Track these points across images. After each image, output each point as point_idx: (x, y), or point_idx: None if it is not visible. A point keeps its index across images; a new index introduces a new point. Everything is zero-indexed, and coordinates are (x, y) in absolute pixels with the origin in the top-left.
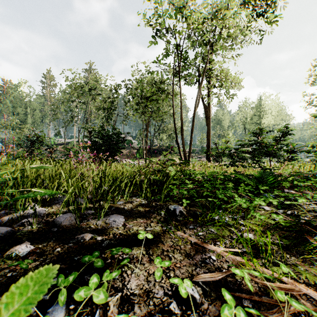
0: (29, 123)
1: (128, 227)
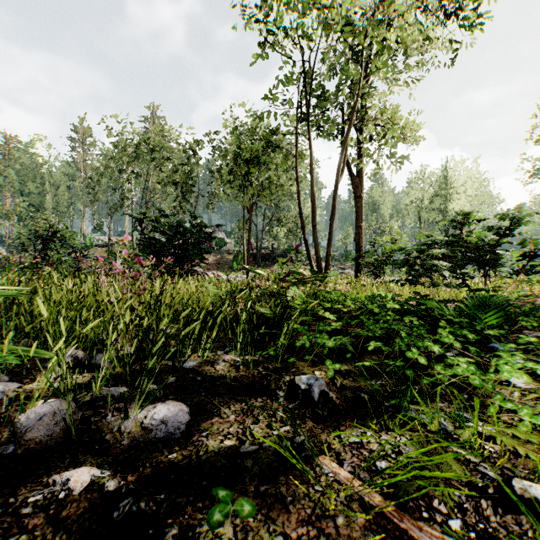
0: (48, 209)
1: (195, 440)
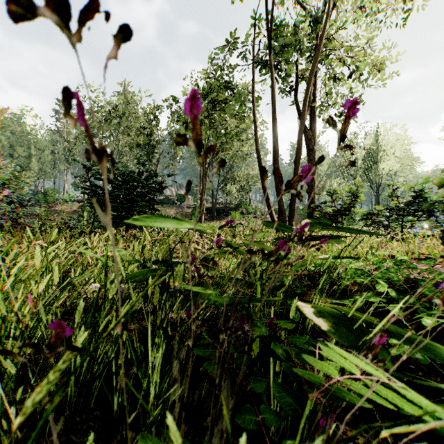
0: (34, 169)
1: None
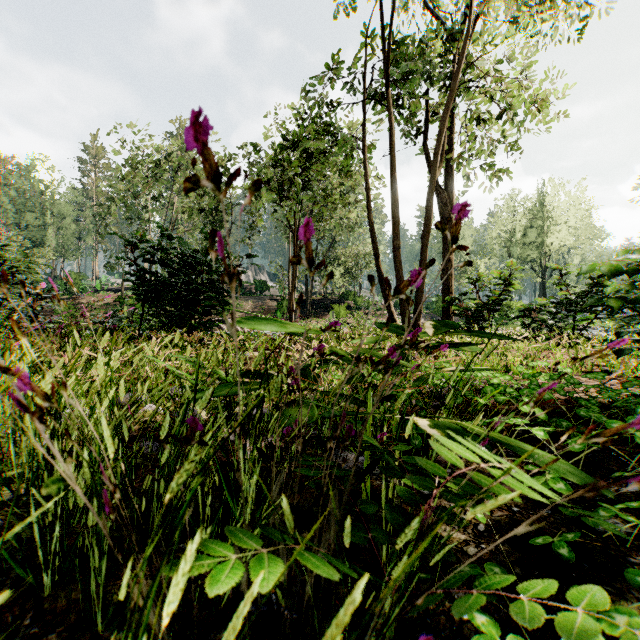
0: (51, 245)
1: None
